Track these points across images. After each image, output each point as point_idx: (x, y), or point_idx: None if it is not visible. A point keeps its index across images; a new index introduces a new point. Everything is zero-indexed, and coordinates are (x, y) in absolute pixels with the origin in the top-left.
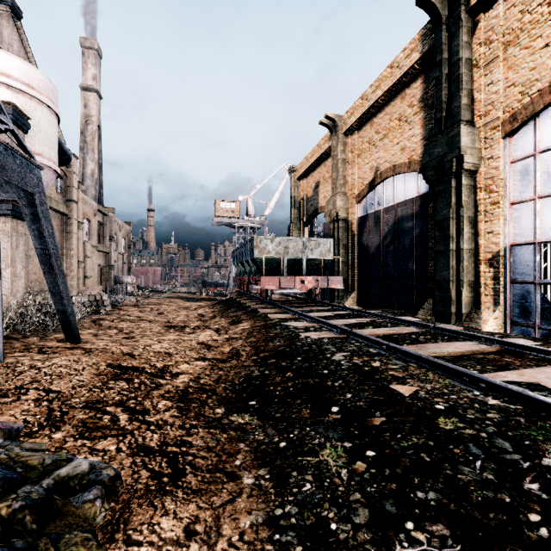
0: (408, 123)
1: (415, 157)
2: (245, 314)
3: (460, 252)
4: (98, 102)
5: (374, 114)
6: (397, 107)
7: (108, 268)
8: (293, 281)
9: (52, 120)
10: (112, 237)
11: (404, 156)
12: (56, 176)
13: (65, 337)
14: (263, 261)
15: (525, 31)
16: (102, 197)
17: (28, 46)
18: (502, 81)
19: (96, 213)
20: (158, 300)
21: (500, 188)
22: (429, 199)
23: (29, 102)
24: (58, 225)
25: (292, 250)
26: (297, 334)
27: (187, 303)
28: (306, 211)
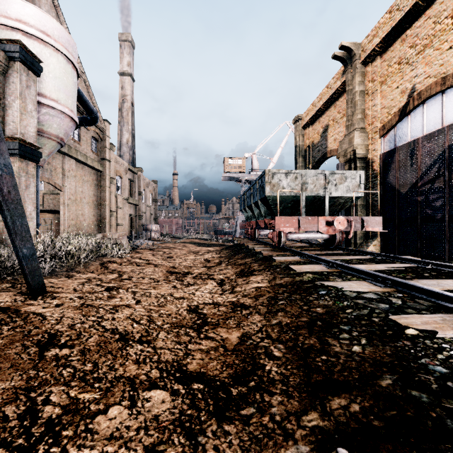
0: None
1: None
2: (256, 262)
3: None
4: (131, 83)
5: (407, 26)
6: (448, 1)
7: (137, 217)
8: (315, 223)
9: (69, 69)
10: (140, 192)
11: None
12: (74, 124)
13: (28, 288)
14: (275, 199)
15: None
16: (134, 161)
17: (65, 23)
18: None
19: (127, 171)
20: (173, 245)
21: None
22: None
23: (45, 48)
24: (94, 179)
25: (311, 186)
26: (387, 319)
27: (197, 248)
28: (312, 158)
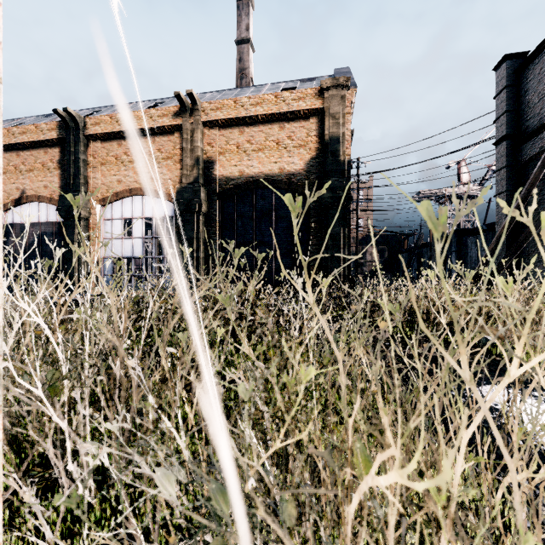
0: (50, 172)
1: (55, 196)
2: None
3: (80, 260)
4: None
5: (20, 149)
6: (41, 155)
7: None
8: None
9: None
10: None
11: (47, 192)
12: None
13: None
14: None
15: (108, 163)
16: None
17: None
18: (100, 180)
19: None
20: None
21: (99, 230)
22: (64, 226)
23: None
24: None
25: None
26: None
27: None
28: None
